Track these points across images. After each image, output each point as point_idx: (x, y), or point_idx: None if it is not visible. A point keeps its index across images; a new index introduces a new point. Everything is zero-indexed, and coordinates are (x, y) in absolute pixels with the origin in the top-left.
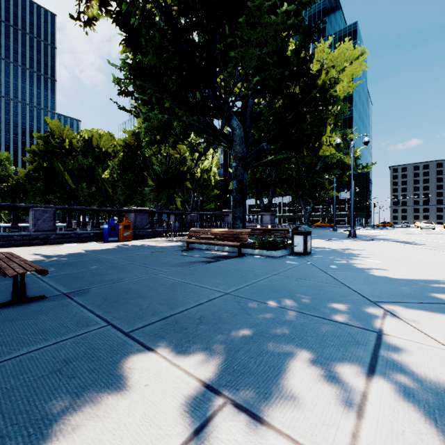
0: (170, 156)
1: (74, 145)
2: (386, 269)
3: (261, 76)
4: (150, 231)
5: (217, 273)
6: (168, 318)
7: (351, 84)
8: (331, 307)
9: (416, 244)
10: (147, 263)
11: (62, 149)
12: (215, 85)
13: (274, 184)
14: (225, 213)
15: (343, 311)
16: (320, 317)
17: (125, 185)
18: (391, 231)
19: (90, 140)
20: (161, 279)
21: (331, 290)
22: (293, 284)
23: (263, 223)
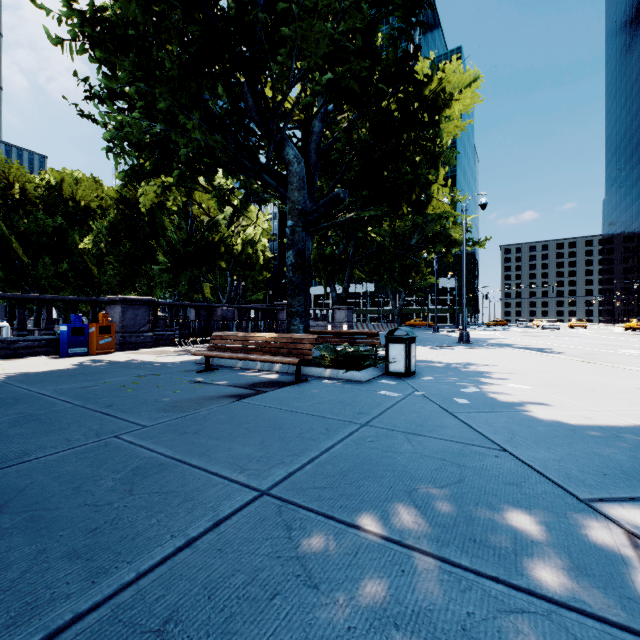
0: (193, 217)
1: (29, 193)
2: (549, 403)
3: (336, 73)
4: (151, 336)
5: (250, 426)
6: (57, 637)
7: (459, 124)
8: (508, 531)
9: (553, 352)
10: (114, 403)
11: (6, 199)
12: (257, 87)
13: (352, 264)
14: (279, 307)
15: (541, 544)
16: (500, 580)
17: (120, 261)
18: (508, 333)
19: (59, 186)
20: (121, 451)
21: (483, 465)
22: (403, 450)
23: (335, 322)
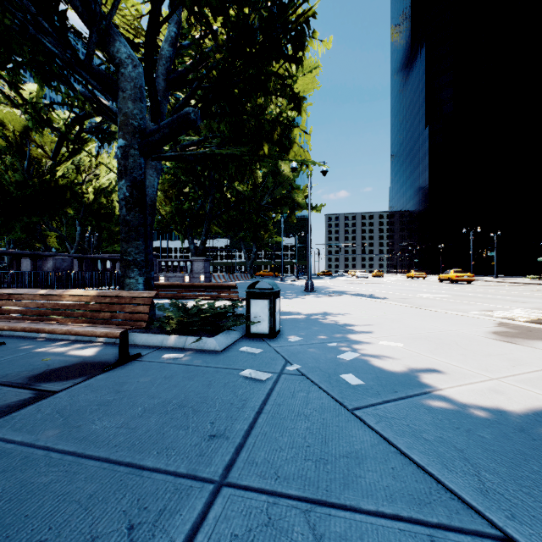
0: (31, 157)
1: None
2: (443, 371)
3: None
4: None
5: None
6: None
7: None
8: None
9: (378, 298)
10: None
11: None
12: None
13: (210, 219)
14: None
15: None
16: None
17: None
18: (336, 281)
19: None
20: None
21: None
22: None
23: (193, 272)
